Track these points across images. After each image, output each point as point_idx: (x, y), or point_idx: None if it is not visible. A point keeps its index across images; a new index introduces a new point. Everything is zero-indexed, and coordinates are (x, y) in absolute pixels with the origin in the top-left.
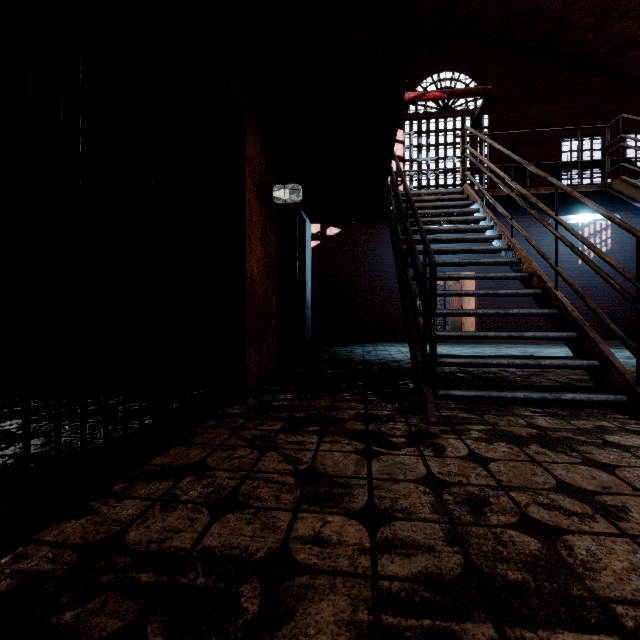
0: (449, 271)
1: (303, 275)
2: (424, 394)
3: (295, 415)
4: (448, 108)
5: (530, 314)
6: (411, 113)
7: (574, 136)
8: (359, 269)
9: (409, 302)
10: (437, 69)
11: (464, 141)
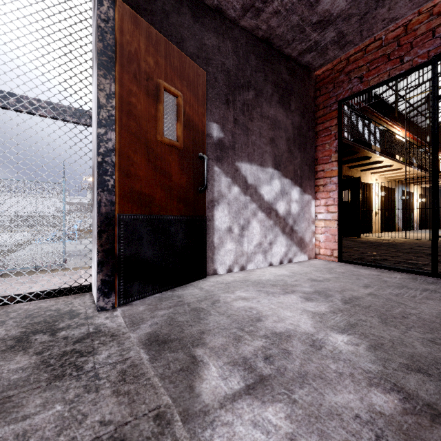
0: None
1: None
2: None
3: None
4: None
5: None
6: None
7: None
8: None
9: None
10: None
11: None
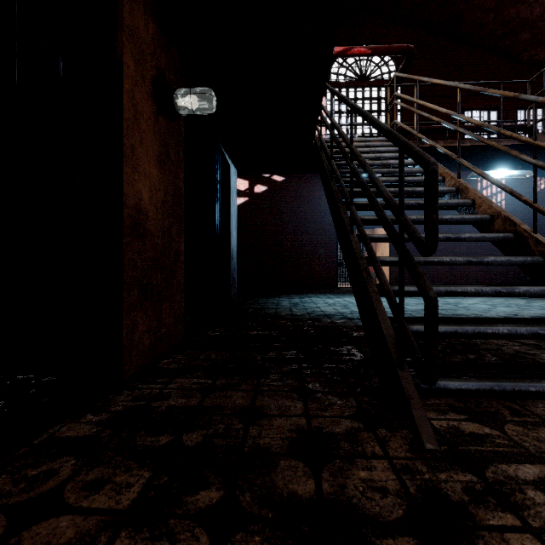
0: (366, 227)
1: (227, 223)
2: (403, 391)
3: (183, 441)
4: (365, 78)
5: (509, 263)
6: (332, 81)
7: (474, 109)
8: (285, 224)
9: (356, 247)
10: (356, 42)
11: (380, 109)
